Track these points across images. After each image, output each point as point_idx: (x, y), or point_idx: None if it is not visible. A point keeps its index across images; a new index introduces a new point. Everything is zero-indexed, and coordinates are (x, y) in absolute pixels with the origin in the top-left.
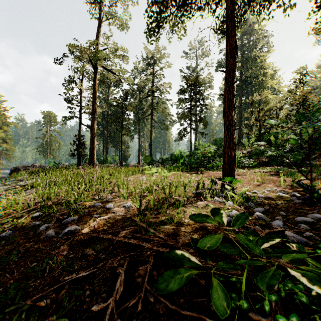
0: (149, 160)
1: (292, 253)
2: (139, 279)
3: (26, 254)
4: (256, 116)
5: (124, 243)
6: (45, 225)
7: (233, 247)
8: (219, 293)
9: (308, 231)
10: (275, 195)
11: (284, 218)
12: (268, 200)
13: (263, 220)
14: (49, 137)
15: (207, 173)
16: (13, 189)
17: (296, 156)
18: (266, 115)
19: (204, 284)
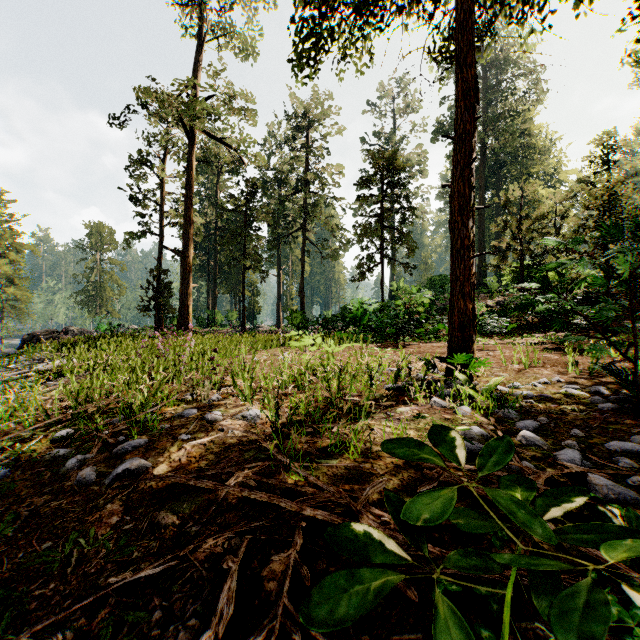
0: (298, 320)
1: (616, 533)
2: (271, 583)
3: (32, 522)
4: (514, 230)
5: (242, 499)
6: (77, 457)
7: (481, 516)
8: (453, 633)
9: (636, 473)
10: (559, 394)
11: (581, 444)
12: (545, 403)
13: (537, 449)
14: (99, 274)
15: (416, 346)
16: (21, 380)
17: (604, 312)
18: (535, 229)
19: (416, 599)
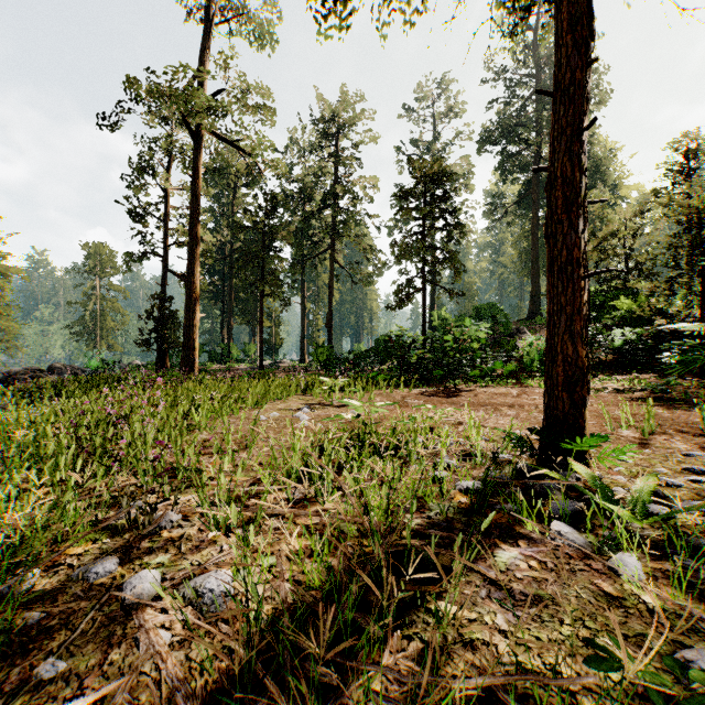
0: (325, 356)
1: None
2: None
3: None
4: None
5: None
6: None
7: None
8: None
9: None
10: None
11: None
12: None
13: None
14: (99, 302)
15: (471, 392)
16: None
17: None
18: (603, 249)
19: None
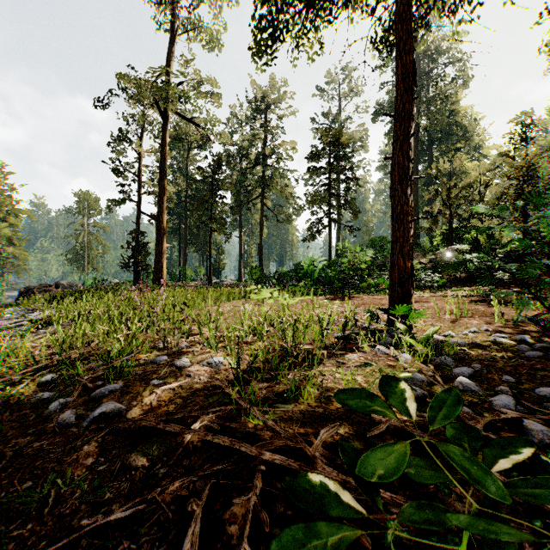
0: (257, 275)
1: None
2: (232, 526)
3: (16, 462)
4: (444, 198)
5: (206, 442)
6: (60, 400)
7: (431, 465)
8: None
9: None
10: (488, 342)
11: (513, 390)
12: (476, 351)
13: (473, 394)
14: (86, 236)
15: (360, 298)
16: (15, 328)
17: (531, 270)
18: (462, 197)
19: (370, 545)
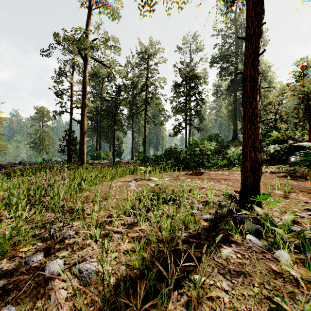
0: (142, 157)
1: None
2: None
3: None
4: None
5: None
6: None
7: None
8: None
9: None
10: None
11: None
12: None
13: None
14: (42, 133)
15: (207, 173)
16: None
17: None
18: (265, 110)
19: None
